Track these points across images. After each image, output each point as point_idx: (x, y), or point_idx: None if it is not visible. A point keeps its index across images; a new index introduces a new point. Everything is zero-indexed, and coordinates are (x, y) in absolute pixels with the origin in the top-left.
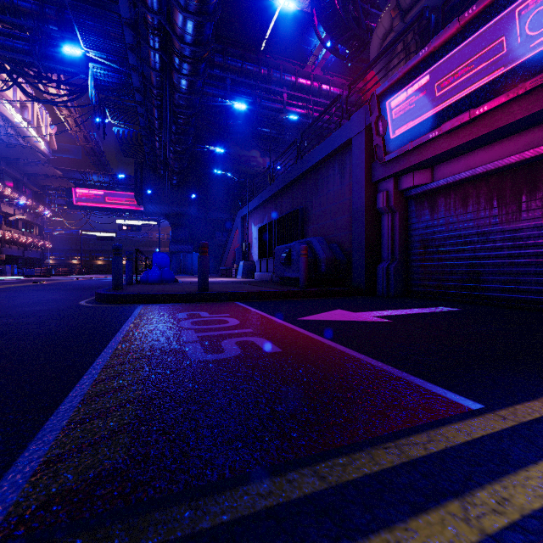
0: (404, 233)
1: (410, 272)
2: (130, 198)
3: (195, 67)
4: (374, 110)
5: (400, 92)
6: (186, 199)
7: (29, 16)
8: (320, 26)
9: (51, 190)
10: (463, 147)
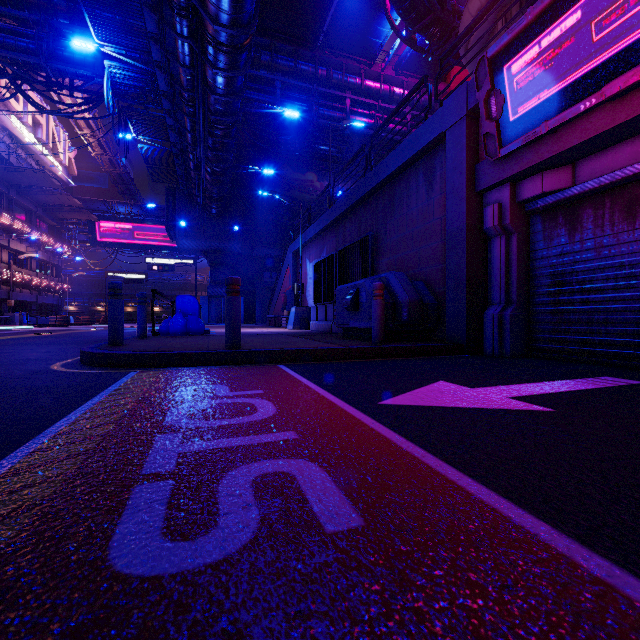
0: (524, 264)
1: (533, 321)
2: (163, 232)
3: (234, 58)
4: (484, 82)
5: (528, 46)
6: (227, 233)
7: (34, 8)
8: (392, 11)
9: (71, 224)
10: (636, 122)
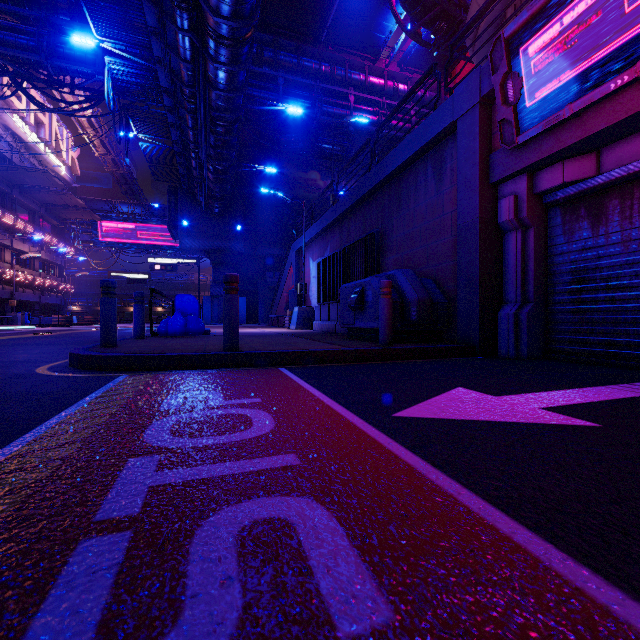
0: (542, 260)
1: (552, 321)
2: (166, 232)
3: (235, 52)
4: (500, 64)
5: (550, 23)
6: (230, 232)
7: (35, 5)
8: (397, 6)
9: (74, 224)
10: None
